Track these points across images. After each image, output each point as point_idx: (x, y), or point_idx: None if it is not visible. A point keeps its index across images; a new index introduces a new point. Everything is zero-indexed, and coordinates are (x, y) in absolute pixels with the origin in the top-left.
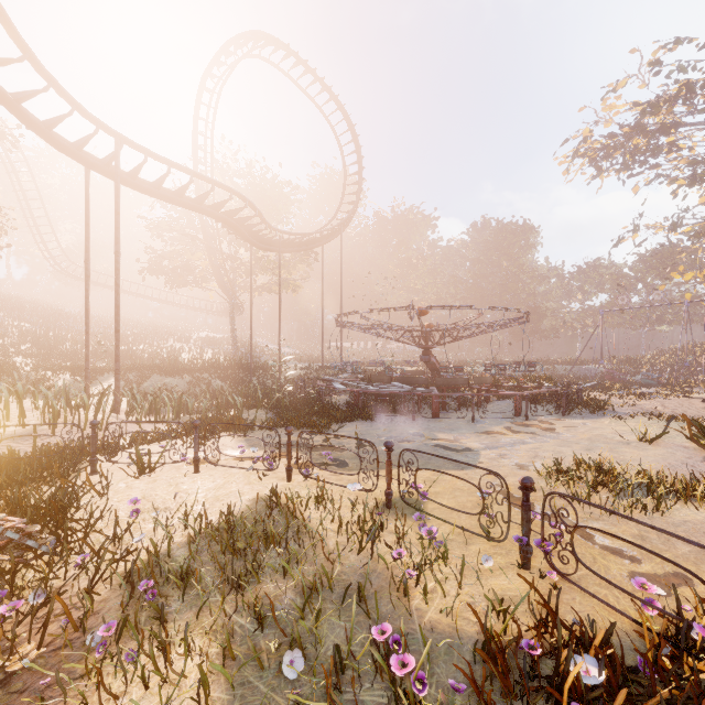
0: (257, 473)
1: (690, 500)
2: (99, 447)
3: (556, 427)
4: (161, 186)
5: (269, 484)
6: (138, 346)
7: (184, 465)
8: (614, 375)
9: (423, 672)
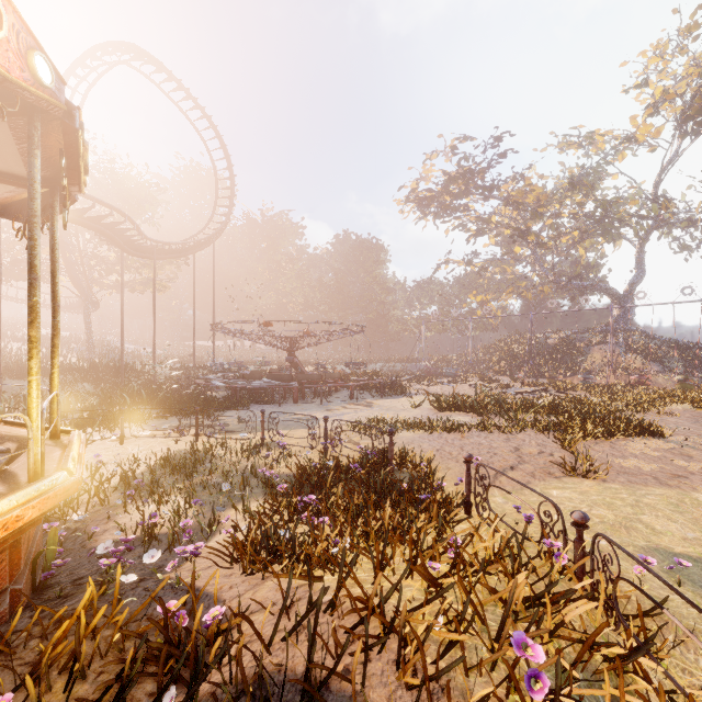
0: (172, 440)
1: (409, 428)
2: None
3: (373, 405)
4: None
5: (183, 444)
6: None
7: (107, 442)
8: (430, 369)
9: (277, 474)
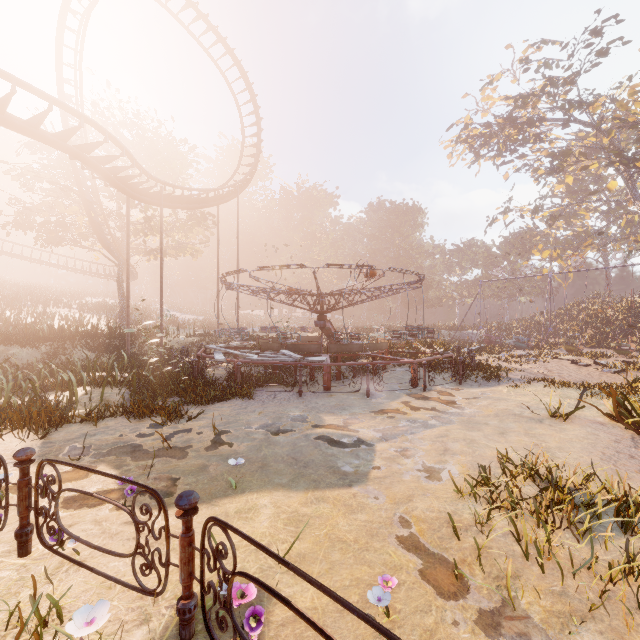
0: None
1: None
2: None
3: (457, 399)
4: None
5: None
6: None
7: None
8: (491, 339)
9: None
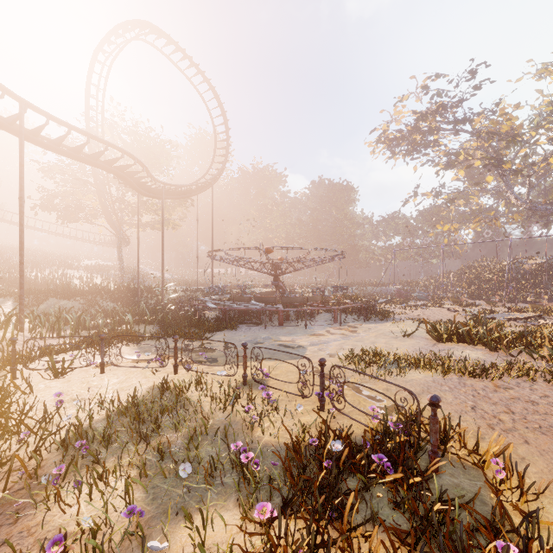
0: (151, 370)
1: (416, 368)
2: (18, 358)
3: (358, 330)
4: (61, 144)
5: (161, 377)
6: (30, 273)
7: (91, 368)
8: (401, 293)
9: (258, 459)
